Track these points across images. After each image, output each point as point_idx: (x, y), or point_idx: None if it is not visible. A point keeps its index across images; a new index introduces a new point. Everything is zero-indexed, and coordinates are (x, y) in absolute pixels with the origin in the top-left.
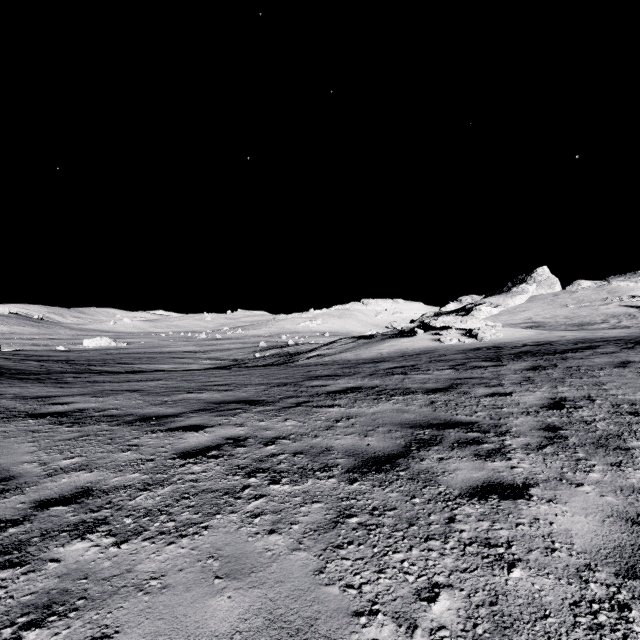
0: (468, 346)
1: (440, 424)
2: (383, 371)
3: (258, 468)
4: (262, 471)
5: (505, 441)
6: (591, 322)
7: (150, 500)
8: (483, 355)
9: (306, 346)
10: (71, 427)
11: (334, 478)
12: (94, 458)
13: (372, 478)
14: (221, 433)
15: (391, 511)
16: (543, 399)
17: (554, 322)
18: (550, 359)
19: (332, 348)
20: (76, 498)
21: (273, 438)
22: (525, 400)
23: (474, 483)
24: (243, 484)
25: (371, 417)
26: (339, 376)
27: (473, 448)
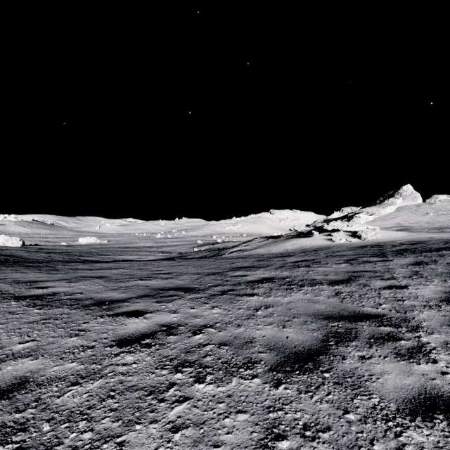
0: (355, 244)
1: (350, 316)
2: (290, 264)
3: (185, 361)
4: (188, 365)
5: (421, 338)
6: (448, 226)
7: (76, 398)
8: (369, 252)
9: (230, 243)
10: (40, 309)
11: (258, 378)
12: (44, 343)
13: (297, 380)
14: (157, 319)
15: (325, 432)
16: (439, 293)
17: (418, 226)
18: (429, 256)
19: (249, 245)
20: (10, 391)
21: (201, 326)
22: (422, 293)
23: (409, 394)
24: (169, 381)
25: (286, 307)
26: (256, 267)
27: (391, 345)
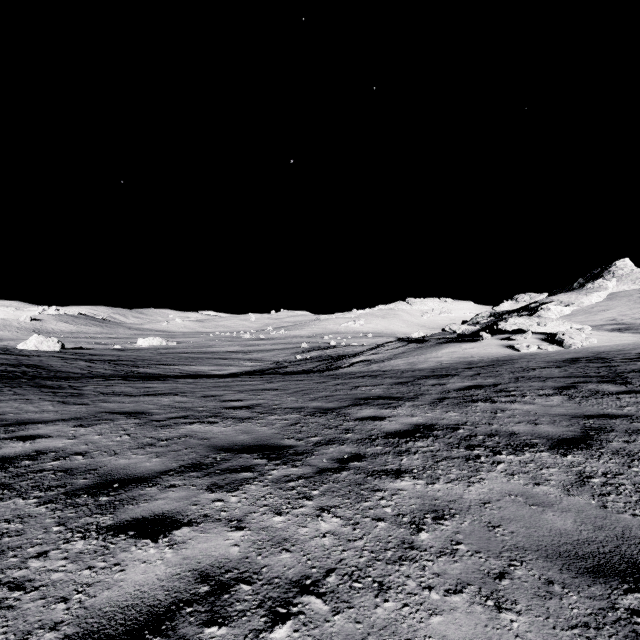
0: (555, 355)
1: None
2: (455, 393)
3: None
4: None
5: None
6: None
7: None
8: (591, 371)
9: (349, 348)
10: None
11: None
12: None
13: None
14: (196, 551)
15: None
16: None
17: None
18: None
19: (379, 353)
20: None
21: (291, 586)
22: None
23: None
24: None
25: (482, 518)
26: (396, 400)
27: None
